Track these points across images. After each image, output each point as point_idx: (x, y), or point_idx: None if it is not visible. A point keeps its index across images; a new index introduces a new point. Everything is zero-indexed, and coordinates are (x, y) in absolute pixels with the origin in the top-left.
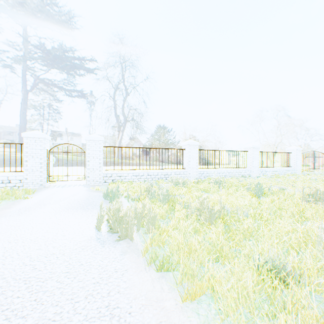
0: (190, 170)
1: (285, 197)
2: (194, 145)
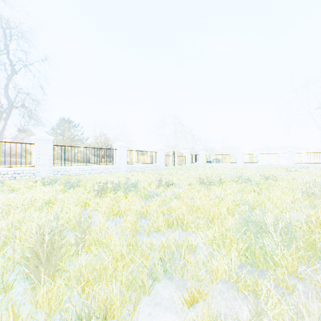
0: (40, 168)
1: (89, 190)
2: (46, 139)
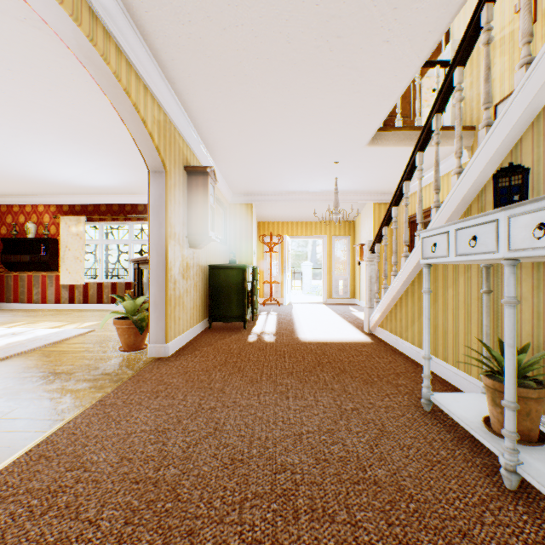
0: None
1: None
2: None
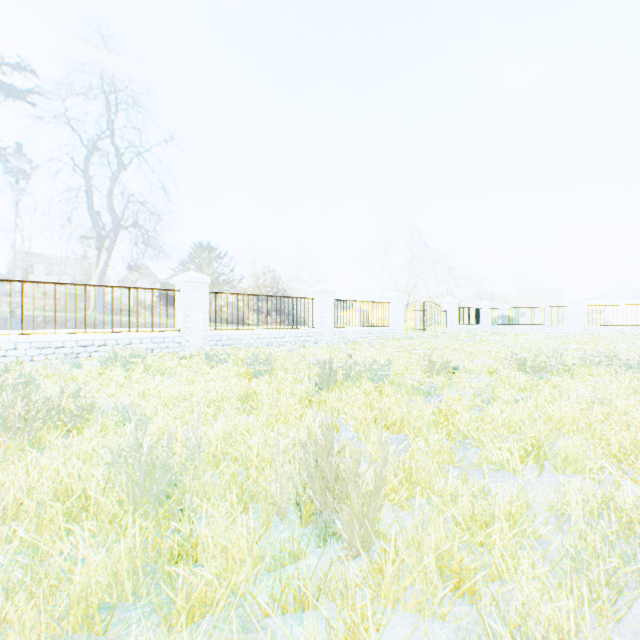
0: (190, 334)
1: (295, 376)
2: (198, 282)
